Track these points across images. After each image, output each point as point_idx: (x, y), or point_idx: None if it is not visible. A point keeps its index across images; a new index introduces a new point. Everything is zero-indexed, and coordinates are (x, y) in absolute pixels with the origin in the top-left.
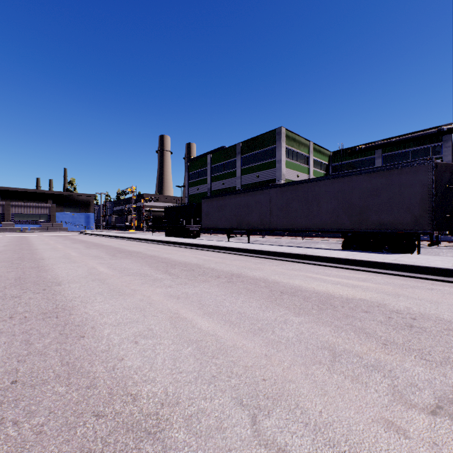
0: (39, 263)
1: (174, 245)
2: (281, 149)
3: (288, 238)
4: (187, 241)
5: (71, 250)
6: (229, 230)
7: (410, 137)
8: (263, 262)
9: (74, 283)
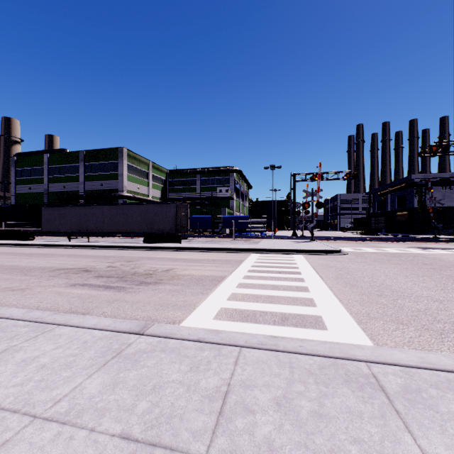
0: None
1: (17, 246)
2: (123, 165)
3: (122, 238)
4: (30, 243)
5: None
6: (70, 233)
7: (214, 170)
8: (91, 250)
9: None
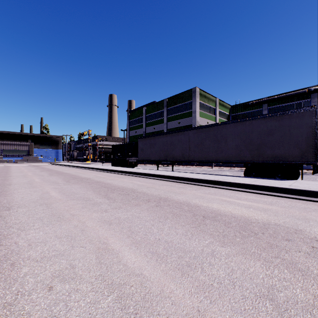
0: (5, 188)
1: (117, 172)
2: (196, 103)
3: (201, 167)
4: (126, 170)
5: (36, 177)
6: (158, 161)
7: (288, 95)
8: (185, 187)
9: (23, 207)
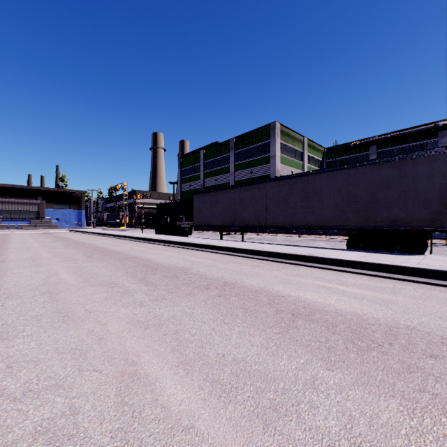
0: None
1: (162, 243)
2: (275, 144)
3: (284, 235)
4: (176, 239)
5: (45, 249)
6: (222, 227)
7: (406, 133)
8: (261, 266)
9: (13, 299)
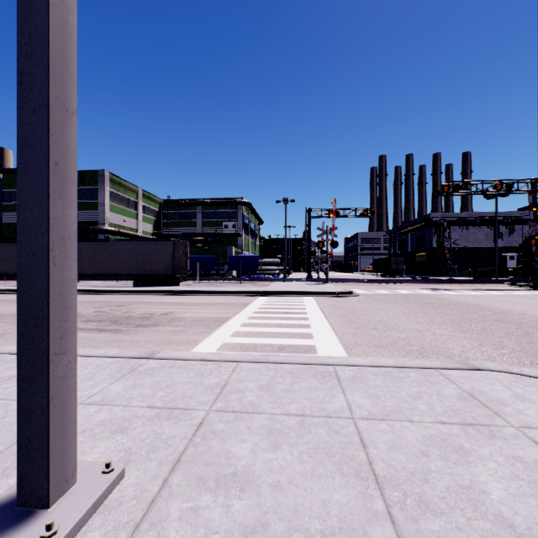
0: None
1: None
2: (104, 193)
3: (105, 282)
4: None
5: None
6: None
7: (219, 202)
8: None
9: None
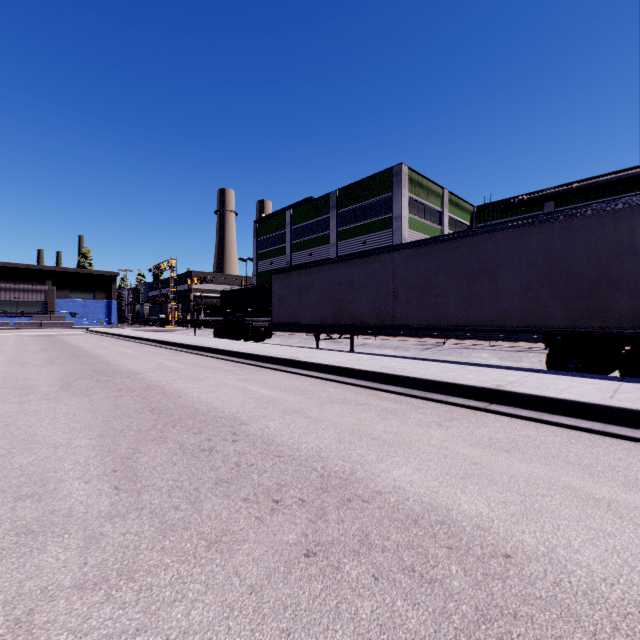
0: None
1: (216, 355)
2: (401, 199)
3: (418, 340)
4: (241, 348)
5: (4, 368)
6: (319, 327)
7: (601, 182)
8: (400, 411)
9: None
